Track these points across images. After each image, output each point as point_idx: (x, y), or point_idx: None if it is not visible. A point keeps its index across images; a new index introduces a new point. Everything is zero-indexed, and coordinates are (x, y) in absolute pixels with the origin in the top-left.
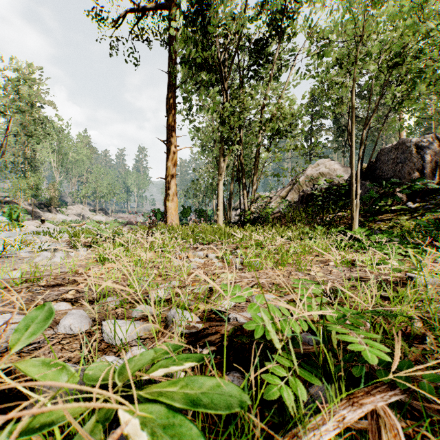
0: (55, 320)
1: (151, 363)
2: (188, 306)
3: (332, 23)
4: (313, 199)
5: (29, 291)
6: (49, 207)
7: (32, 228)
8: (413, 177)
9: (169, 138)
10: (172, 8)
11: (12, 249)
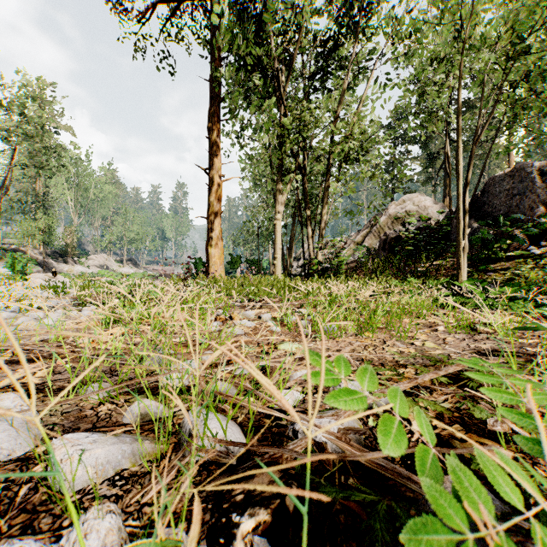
0: None
1: None
2: (221, 404)
3: None
4: (401, 243)
5: None
6: (65, 257)
7: (40, 282)
8: (536, 212)
9: (212, 165)
10: None
11: None
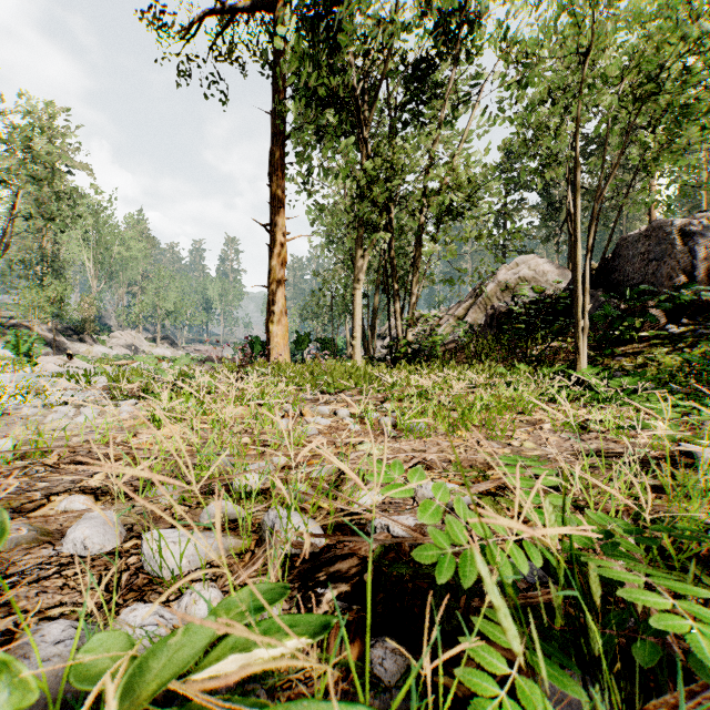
0: (61, 528)
1: (214, 638)
2: (301, 503)
3: (544, 24)
4: (511, 320)
5: (26, 475)
6: (82, 335)
7: (52, 368)
8: (676, 282)
9: (274, 221)
10: (278, 8)
11: (13, 401)
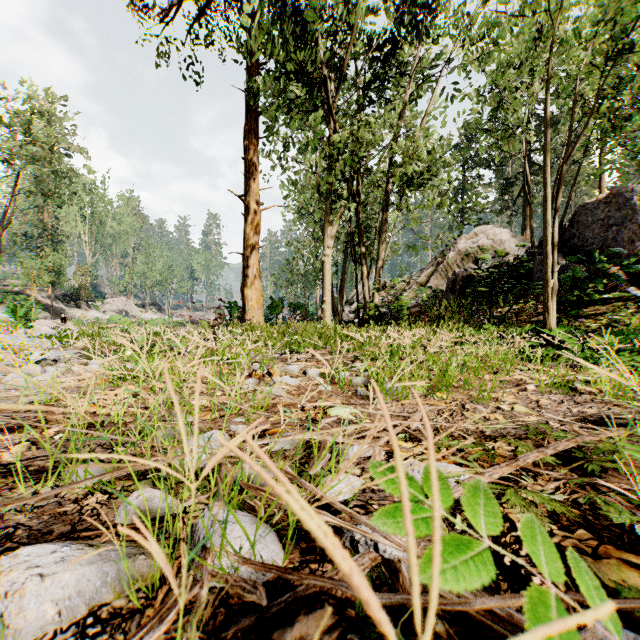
0: None
1: None
2: (250, 499)
3: None
4: (474, 284)
5: None
6: (78, 301)
7: (46, 330)
8: (638, 246)
9: (249, 191)
10: None
11: None
